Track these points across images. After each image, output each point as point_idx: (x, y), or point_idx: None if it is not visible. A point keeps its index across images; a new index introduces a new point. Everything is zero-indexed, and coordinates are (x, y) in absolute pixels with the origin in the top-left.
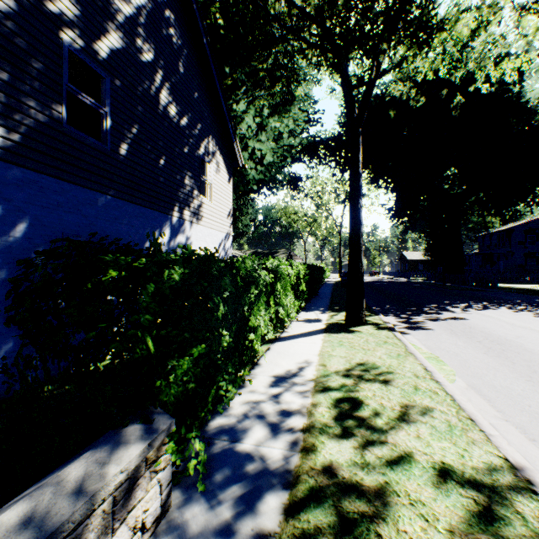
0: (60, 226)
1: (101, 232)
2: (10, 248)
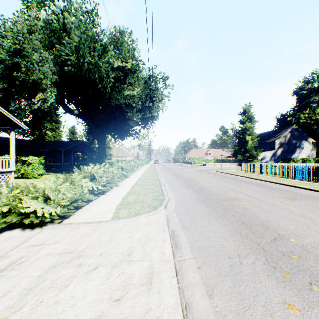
0: (282, 156)
1: (285, 156)
2: (279, 158)
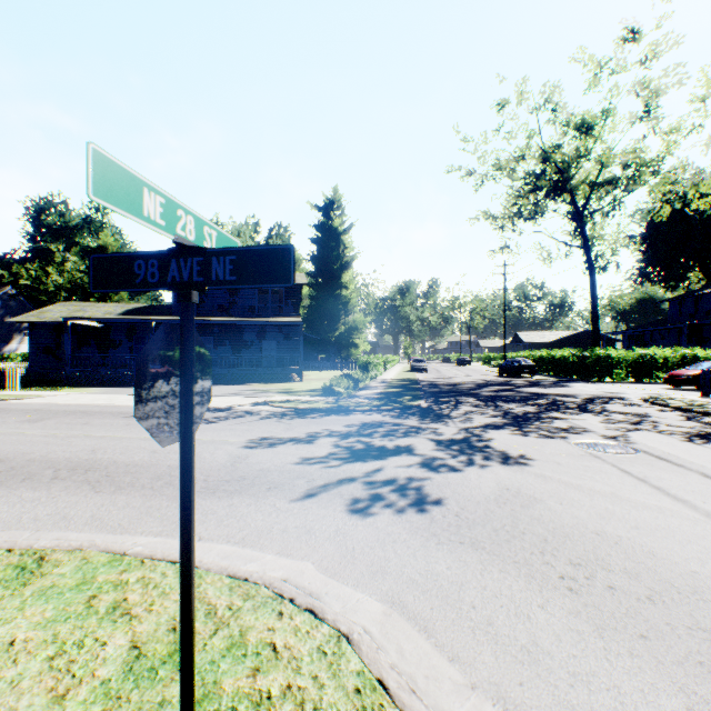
0: None
1: None
2: None
